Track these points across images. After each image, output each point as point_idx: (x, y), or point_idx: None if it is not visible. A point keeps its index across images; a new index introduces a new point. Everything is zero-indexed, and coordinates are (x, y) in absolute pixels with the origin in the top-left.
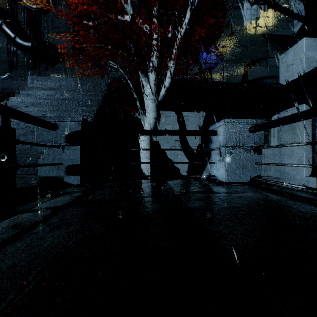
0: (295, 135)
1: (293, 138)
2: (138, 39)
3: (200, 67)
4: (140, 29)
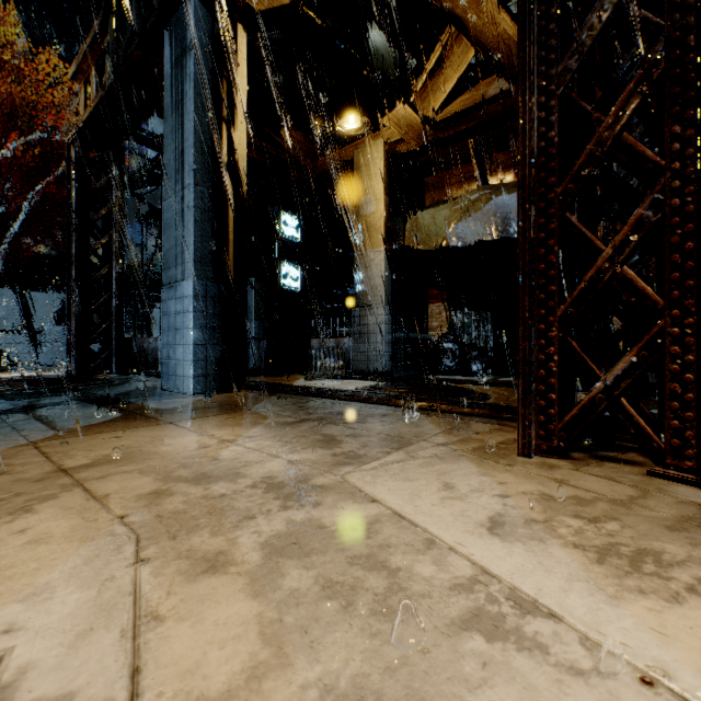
0: None
1: None
2: None
3: (56, 239)
4: None
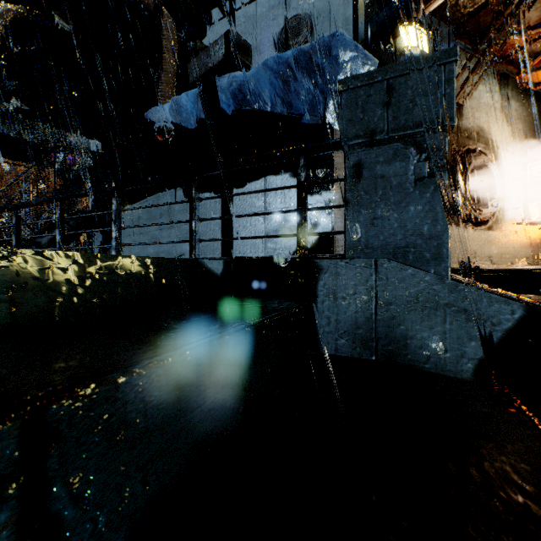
0: None
1: None
2: (4, 195)
3: None
4: (6, 189)
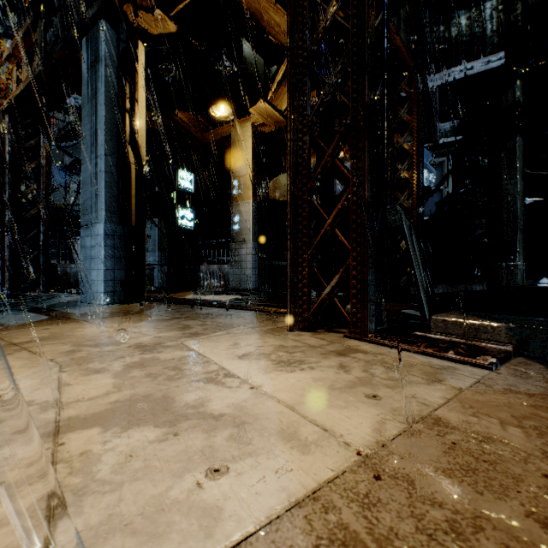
0: None
1: None
2: None
3: None
4: None
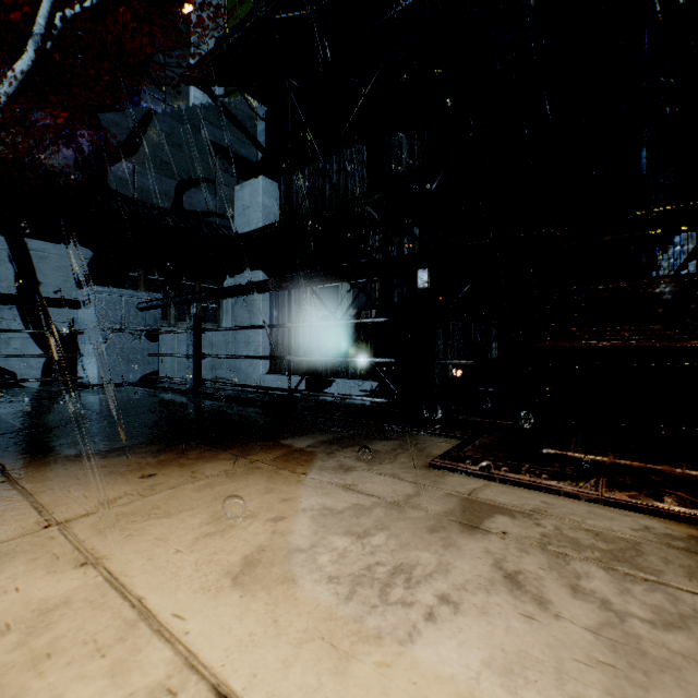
0: (252, 314)
1: (250, 319)
2: None
3: (80, 150)
4: None
